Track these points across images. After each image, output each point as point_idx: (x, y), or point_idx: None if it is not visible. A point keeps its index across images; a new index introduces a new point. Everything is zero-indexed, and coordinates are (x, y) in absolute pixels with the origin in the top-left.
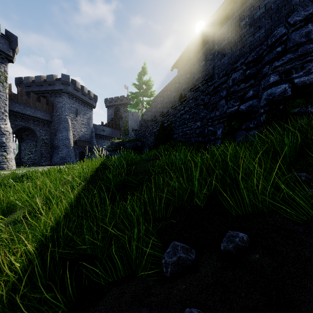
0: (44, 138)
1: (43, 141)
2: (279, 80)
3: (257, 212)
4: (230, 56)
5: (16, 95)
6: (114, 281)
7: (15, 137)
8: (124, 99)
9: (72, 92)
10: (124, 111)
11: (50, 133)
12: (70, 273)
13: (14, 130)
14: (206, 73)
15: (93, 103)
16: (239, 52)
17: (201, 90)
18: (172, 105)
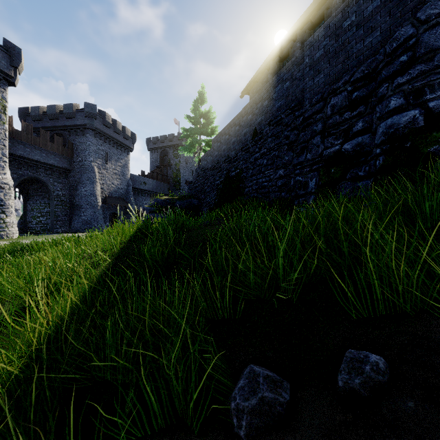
0: (60, 194)
1: (58, 198)
2: (405, 105)
3: (393, 313)
4: (327, 73)
5: (20, 132)
6: (146, 436)
7: (19, 193)
8: (175, 138)
9: (100, 129)
10: (174, 155)
11: (69, 187)
12: (74, 416)
13: (17, 183)
14: (292, 99)
15: (130, 144)
16: (341, 66)
17: (285, 123)
18: (243, 146)
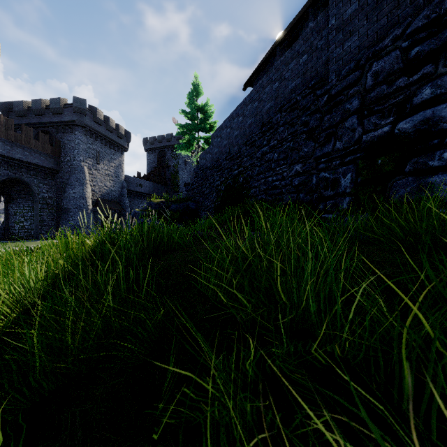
0: (46, 196)
1: (44, 201)
2: None
3: None
4: (364, 33)
5: None
6: None
7: None
8: (173, 138)
9: (90, 126)
10: (172, 156)
11: (56, 189)
12: None
13: None
14: (311, 75)
15: (124, 143)
16: (386, 20)
17: (302, 106)
18: (247, 139)
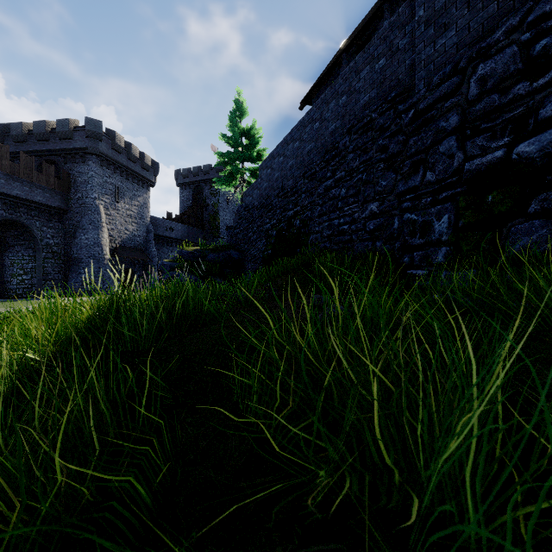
0: (52, 243)
1: (48, 249)
2: None
3: None
4: (464, 26)
5: None
6: None
7: None
8: (212, 170)
9: (108, 154)
10: (211, 193)
11: (64, 234)
12: None
13: None
14: (391, 85)
15: (151, 177)
16: (496, 6)
17: (379, 125)
18: (306, 170)
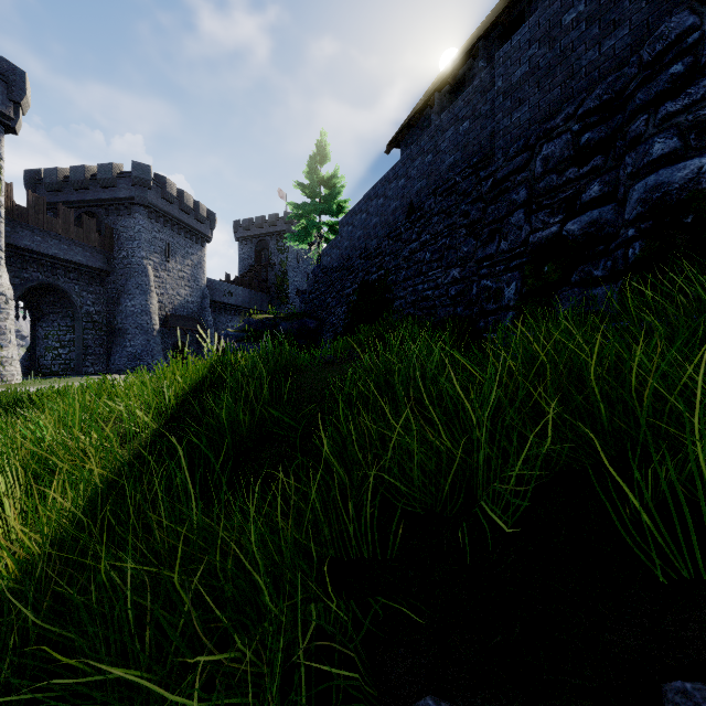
0: (92, 311)
1: (89, 318)
2: (682, 150)
3: None
4: (535, 104)
5: (25, 209)
6: None
7: (24, 309)
8: (279, 221)
9: (157, 205)
10: (278, 249)
11: (106, 300)
12: None
13: (21, 292)
14: (474, 149)
15: (207, 230)
16: (560, 91)
17: (462, 190)
18: (390, 230)
